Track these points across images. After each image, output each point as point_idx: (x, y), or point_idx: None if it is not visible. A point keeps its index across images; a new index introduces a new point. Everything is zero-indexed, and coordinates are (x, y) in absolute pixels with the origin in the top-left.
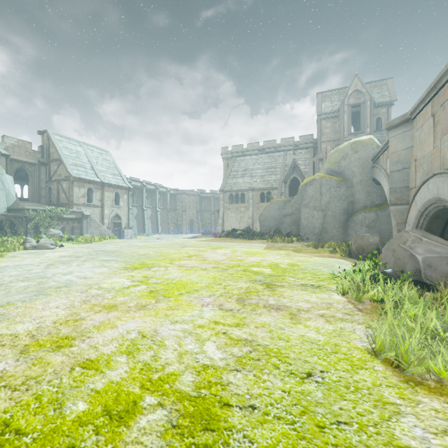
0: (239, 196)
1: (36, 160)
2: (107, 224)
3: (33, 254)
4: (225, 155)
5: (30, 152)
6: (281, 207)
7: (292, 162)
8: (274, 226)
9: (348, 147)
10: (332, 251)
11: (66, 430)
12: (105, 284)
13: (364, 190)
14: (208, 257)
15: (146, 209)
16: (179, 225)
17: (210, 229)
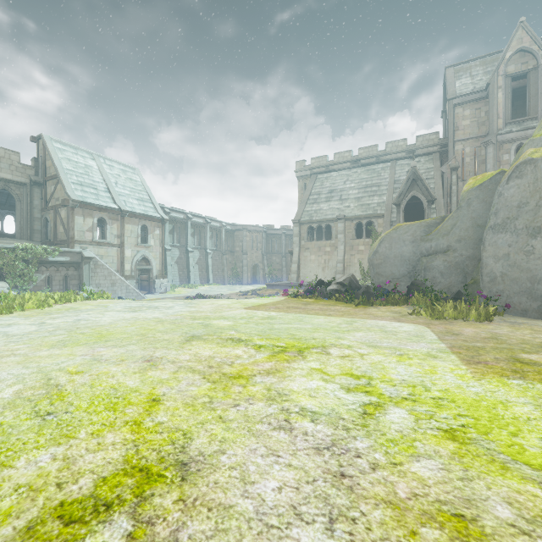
0: (323, 229)
1: (27, 178)
2: (129, 271)
3: None
4: (302, 173)
5: (17, 167)
6: (419, 237)
7: (410, 171)
8: (404, 275)
9: None
10: None
11: None
12: None
13: None
14: None
15: (192, 251)
16: (238, 273)
17: (280, 278)
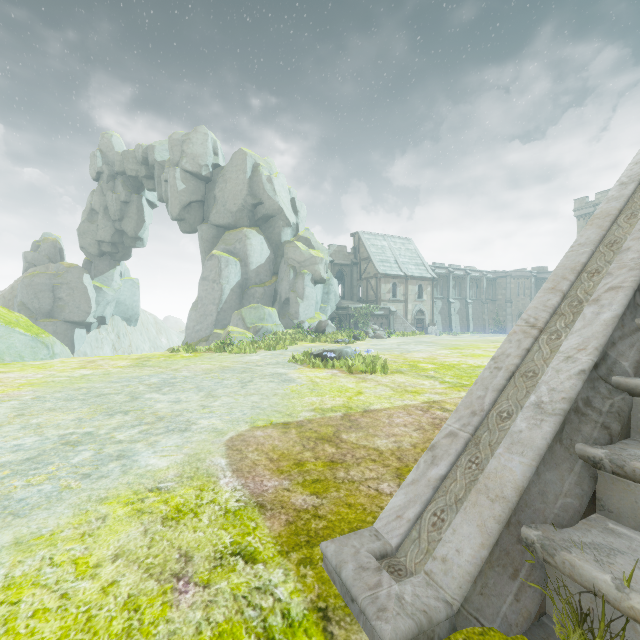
0: None
1: (350, 261)
2: (410, 320)
3: (379, 340)
4: (582, 211)
5: (346, 255)
6: None
7: None
8: None
9: None
10: None
11: (446, 364)
12: (437, 352)
13: None
14: None
15: (453, 302)
16: (500, 322)
17: None
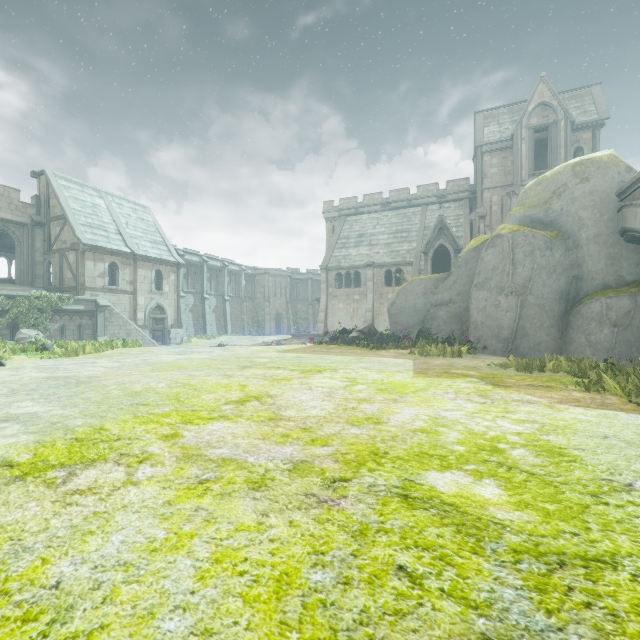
0: (352, 276)
1: (28, 218)
2: (142, 320)
3: None
4: (330, 214)
5: (17, 206)
6: (429, 290)
7: (437, 219)
8: (416, 324)
9: (567, 172)
10: (592, 386)
11: None
12: None
13: (603, 254)
14: (286, 407)
15: (208, 297)
16: (259, 322)
17: (306, 327)
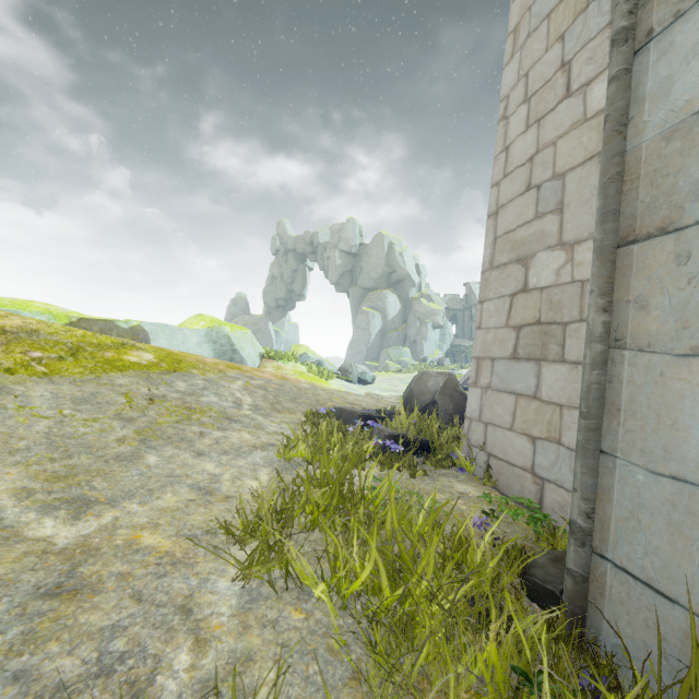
0: None
1: (462, 307)
2: None
3: None
4: None
5: (458, 302)
6: None
7: None
8: None
9: None
10: None
11: None
12: None
13: None
14: None
15: None
16: None
17: None
